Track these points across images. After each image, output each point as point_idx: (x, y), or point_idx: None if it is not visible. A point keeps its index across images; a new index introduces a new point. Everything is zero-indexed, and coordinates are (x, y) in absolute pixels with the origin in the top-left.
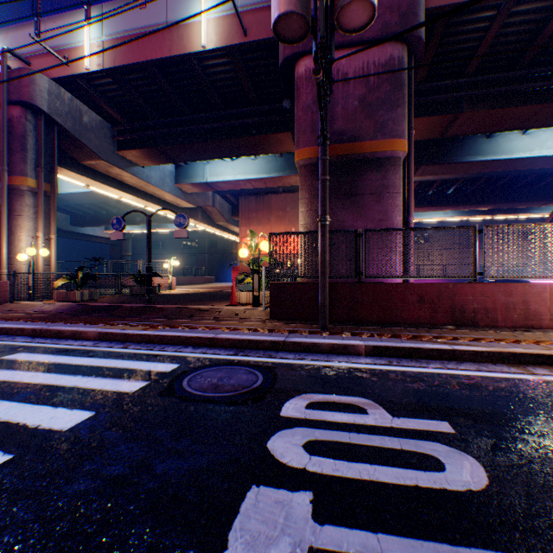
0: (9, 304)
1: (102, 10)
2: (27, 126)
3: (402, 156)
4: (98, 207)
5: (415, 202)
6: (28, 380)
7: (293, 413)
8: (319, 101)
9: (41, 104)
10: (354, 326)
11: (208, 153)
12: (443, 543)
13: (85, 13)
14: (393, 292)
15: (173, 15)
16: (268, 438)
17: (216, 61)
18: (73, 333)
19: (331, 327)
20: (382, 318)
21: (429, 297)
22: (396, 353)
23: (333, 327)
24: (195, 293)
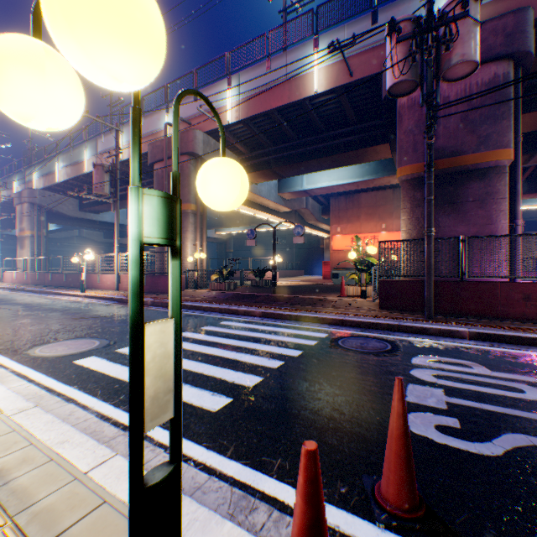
0: (186, 291)
1: (238, 77)
2: (191, 168)
3: (507, 164)
4: (211, 214)
5: (530, 188)
6: (249, 335)
7: (419, 363)
8: (428, 148)
9: (199, 152)
10: (457, 317)
11: (310, 168)
12: (515, 409)
13: (226, 82)
14: (496, 290)
15: (291, 71)
16: (408, 370)
17: (323, 98)
18: (245, 312)
19: (435, 318)
20: (484, 312)
21: (534, 296)
22: (497, 339)
23: (436, 317)
24: (298, 285)
